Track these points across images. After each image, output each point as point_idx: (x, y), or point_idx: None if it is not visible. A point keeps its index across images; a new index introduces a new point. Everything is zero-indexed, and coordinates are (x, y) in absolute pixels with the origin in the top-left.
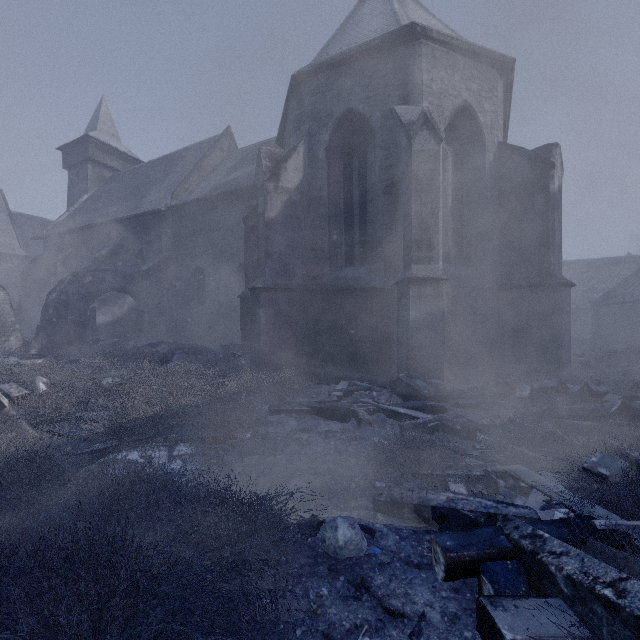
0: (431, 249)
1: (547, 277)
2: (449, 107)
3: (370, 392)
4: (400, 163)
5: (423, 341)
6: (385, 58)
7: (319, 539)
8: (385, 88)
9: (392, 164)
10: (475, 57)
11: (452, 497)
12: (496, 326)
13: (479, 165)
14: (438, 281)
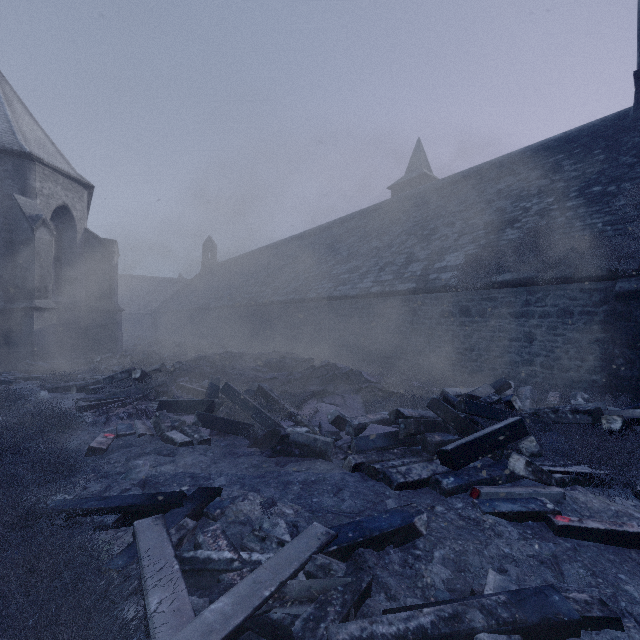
0: (48, 292)
1: (111, 306)
2: (55, 205)
3: (1, 375)
4: (21, 233)
5: (43, 341)
6: (6, 159)
7: (32, 399)
8: (6, 179)
9: (12, 229)
10: (71, 179)
11: (75, 382)
12: (84, 331)
13: (73, 239)
14: (52, 309)
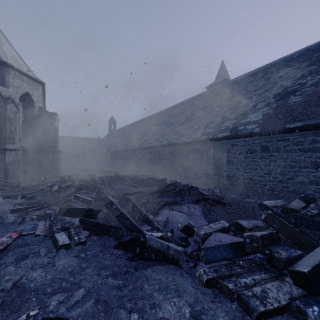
0: (14, 140)
1: (54, 149)
2: (21, 92)
3: None
4: (0, 107)
5: (11, 168)
6: None
7: None
8: None
9: None
10: (31, 78)
11: (22, 192)
12: (39, 163)
13: (33, 112)
14: (17, 150)
